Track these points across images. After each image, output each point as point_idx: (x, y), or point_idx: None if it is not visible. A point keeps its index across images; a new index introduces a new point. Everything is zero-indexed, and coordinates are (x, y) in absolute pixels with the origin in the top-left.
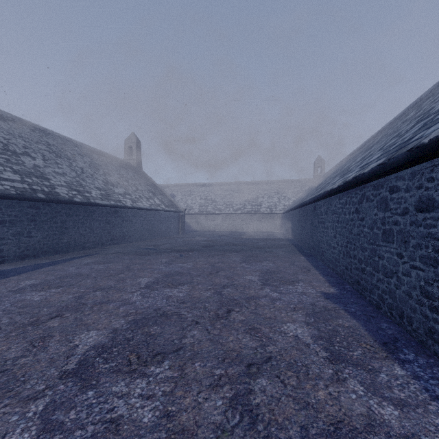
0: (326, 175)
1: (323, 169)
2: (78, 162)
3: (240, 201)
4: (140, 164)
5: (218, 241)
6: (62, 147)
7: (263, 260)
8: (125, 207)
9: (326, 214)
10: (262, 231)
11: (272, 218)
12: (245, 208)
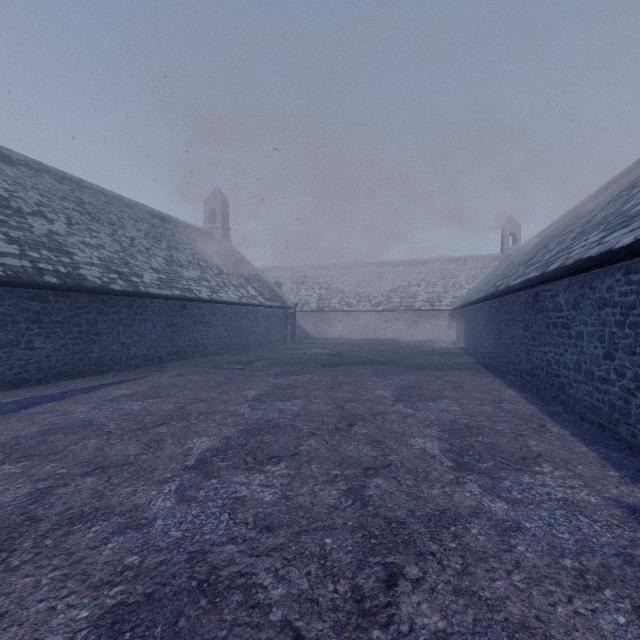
0: (530, 245)
1: (518, 238)
2: (127, 229)
3: (382, 291)
4: (227, 235)
5: (348, 355)
6: (104, 207)
7: (436, 398)
8: (199, 300)
9: (574, 308)
10: (417, 338)
11: (434, 318)
12: (390, 303)
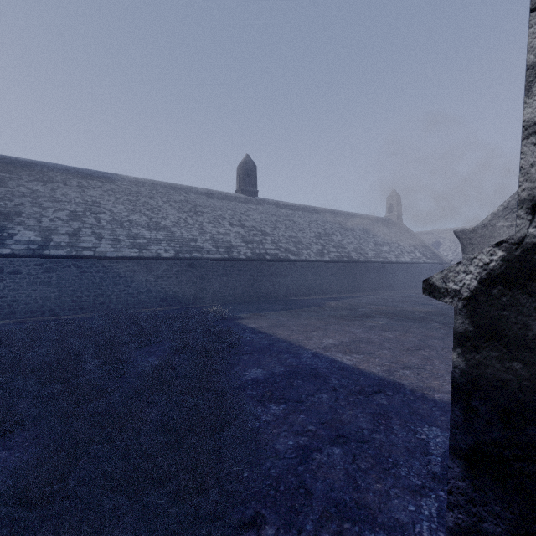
0: None
1: None
2: (356, 231)
3: None
4: (400, 218)
5: None
6: (346, 222)
7: None
8: (391, 262)
9: None
10: None
11: None
12: None
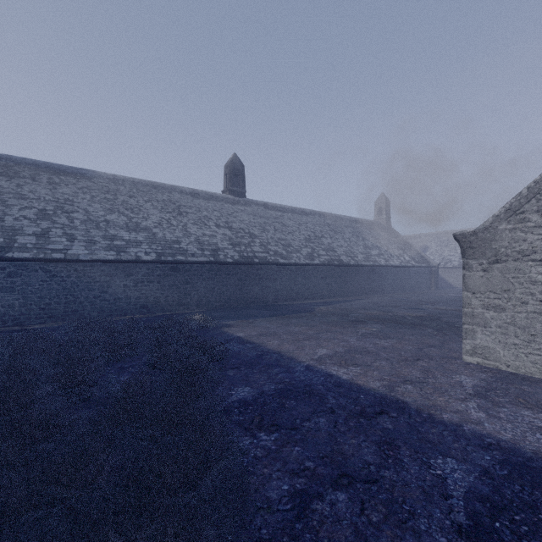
0: None
1: None
2: (346, 234)
3: None
4: (389, 222)
5: None
6: (335, 224)
7: None
8: (380, 266)
9: None
10: None
11: None
12: None
